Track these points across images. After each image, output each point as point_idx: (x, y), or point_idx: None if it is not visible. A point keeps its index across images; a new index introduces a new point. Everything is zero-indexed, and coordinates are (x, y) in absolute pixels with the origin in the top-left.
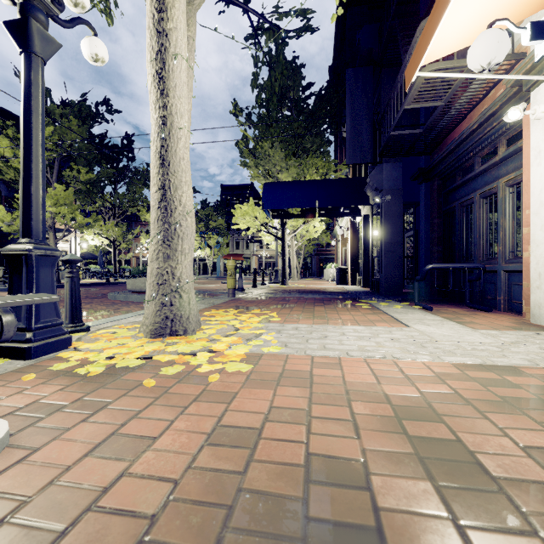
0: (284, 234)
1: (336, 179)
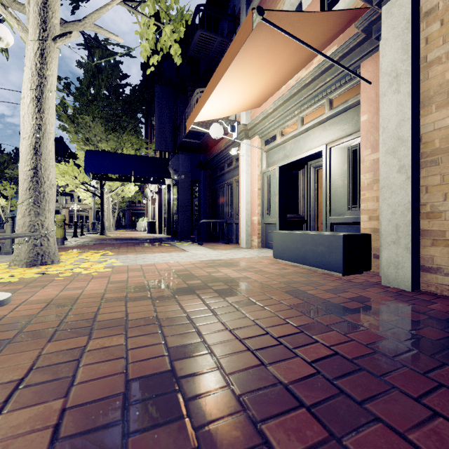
0: (103, 192)
1: (147, 157)
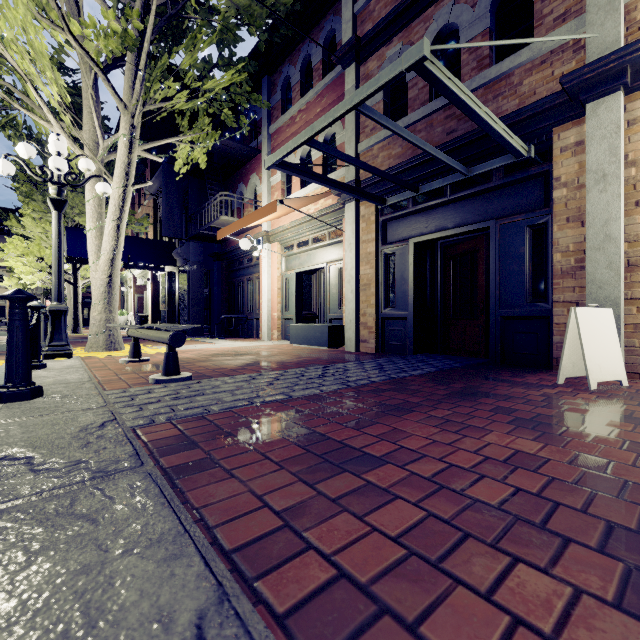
0: (77, 278)
1: (147, 240)
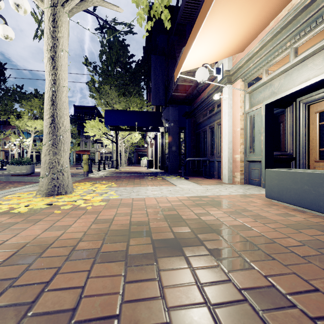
0: (117, 139)
1: (146, 112)
